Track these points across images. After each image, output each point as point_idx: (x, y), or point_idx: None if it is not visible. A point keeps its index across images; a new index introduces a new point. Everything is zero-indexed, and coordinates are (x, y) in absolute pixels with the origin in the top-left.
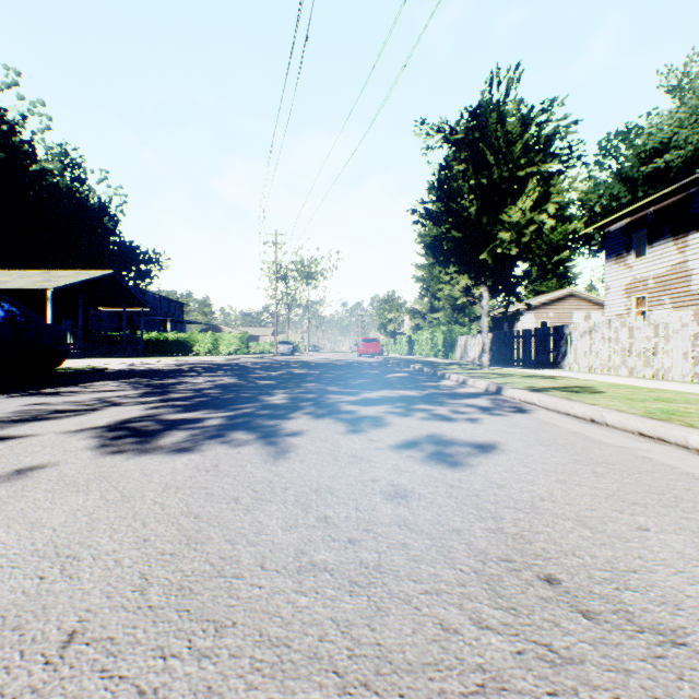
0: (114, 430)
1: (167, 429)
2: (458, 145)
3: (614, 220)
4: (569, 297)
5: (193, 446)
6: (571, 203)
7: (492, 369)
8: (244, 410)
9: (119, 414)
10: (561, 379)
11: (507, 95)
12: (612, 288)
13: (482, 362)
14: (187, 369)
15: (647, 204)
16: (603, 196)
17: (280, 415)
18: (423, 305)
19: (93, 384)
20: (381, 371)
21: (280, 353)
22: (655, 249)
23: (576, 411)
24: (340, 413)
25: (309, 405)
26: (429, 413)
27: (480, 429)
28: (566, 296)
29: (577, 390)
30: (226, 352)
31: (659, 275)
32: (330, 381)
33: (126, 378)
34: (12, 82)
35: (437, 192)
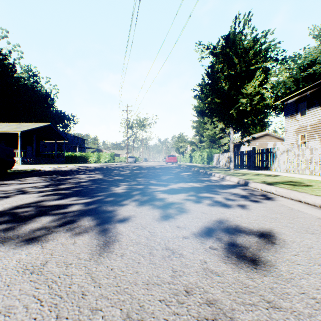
0: (0, 216)
1: (37, 215)
2: (217, 55)
3: (290, 97)
4: (266, 135)
5: (43, 234)
6: (279, 83)
7: (234, 170)
8: (97, 197)
9: (18, 201)
10: (277, 176)
11: (243, 29)
12: (288, 131)
13: (230, 166)
14: (80, 170)
15: (307, 89)
16: (282, 87)
17: (118, 202)
18: (196, 139)
19: (25, 179)
20: (178, 171)
21: (129, 162)
22: (311, 111)
23: (307, 199)
24: (156, 200)
25: (138, 194)
26: (212, 200)
27: (252, 215)
28: (264, 135)
29: (294, 184)
30: (104, 161)
31: (312, 124)
32: (151, 177)
33: (46, 175)
34: (4, 36)
35: (203, 87)
